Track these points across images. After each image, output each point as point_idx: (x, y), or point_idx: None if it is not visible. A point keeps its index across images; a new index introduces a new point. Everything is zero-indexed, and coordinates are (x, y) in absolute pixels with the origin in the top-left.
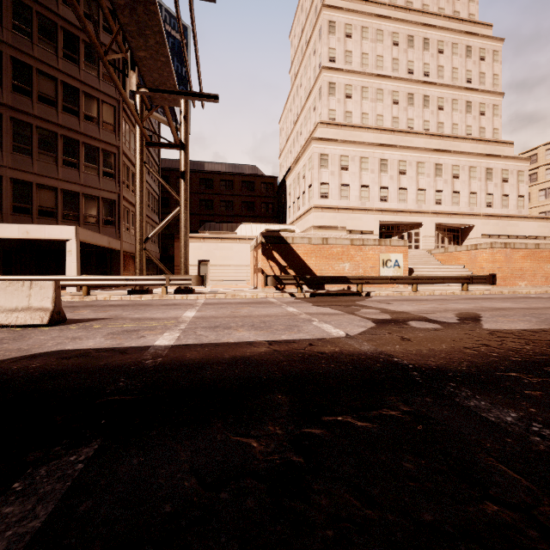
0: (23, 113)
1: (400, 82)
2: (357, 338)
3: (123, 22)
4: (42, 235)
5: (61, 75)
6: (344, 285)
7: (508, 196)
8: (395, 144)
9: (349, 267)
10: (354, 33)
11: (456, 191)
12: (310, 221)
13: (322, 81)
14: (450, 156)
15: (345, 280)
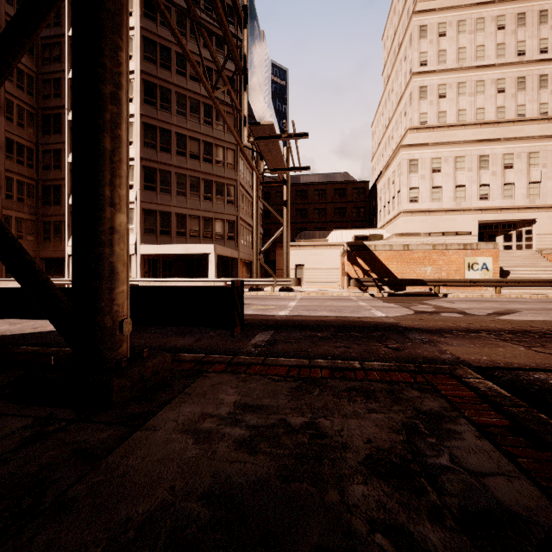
0: (182, 168)
1: (507, 67)
2: (391, 317)
3: (261, 149)
4: (195, 251)
5: (202, 136)
6: (425, 287)
7: None
8: (498, 138)
9: (431, 271)
10: (449, 30)
11: None
12: (399, 225)
13: (412, 87)
14: None
15: (421, 283)
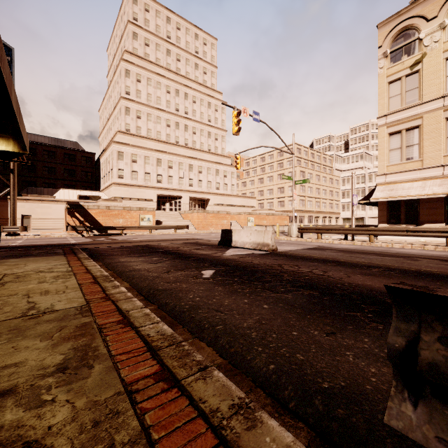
0: None
1: (171, 114)
2: (77, 242)
3: None
4: None
5: None
6: (119, 230)
7: (227, 184)
8: (166, 151)
9: (122, 221)
10: (143, 80)
11: (200, 180)
12: (112, 191)
13: (121, 105)
14: (197, 161)
15: (113, 228)
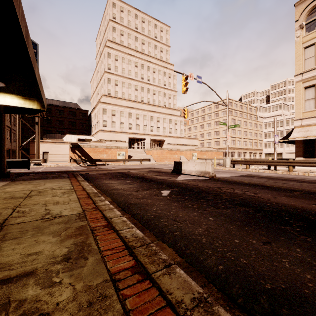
0: None
1: (138, 82)
2: (77, 170)
3: None
4: None
5: None
6: (104, 162)
7: (177, 129)
8: (135, 107)
9: (106, 156)
10: (119, 59)
11: (158, 127)
12: (99, 136)
13: (105, 77)
14: (156, 113)
15: (100, 160)
